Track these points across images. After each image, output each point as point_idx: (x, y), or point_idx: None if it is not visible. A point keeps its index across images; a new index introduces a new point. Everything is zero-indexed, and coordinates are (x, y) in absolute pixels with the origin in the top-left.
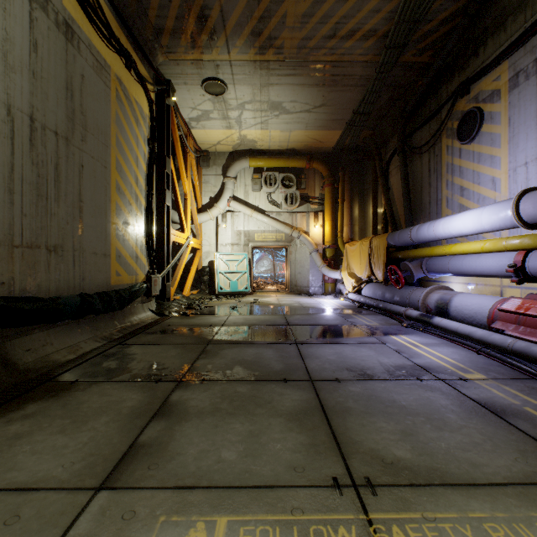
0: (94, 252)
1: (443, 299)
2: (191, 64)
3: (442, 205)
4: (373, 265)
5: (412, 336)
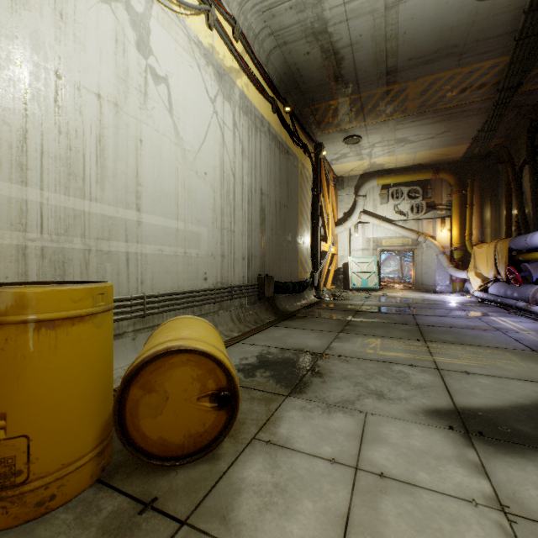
0: (294, 261)
1: None
2: (337, 132)
3: None
4: (498, 266)
5: (509, 318)
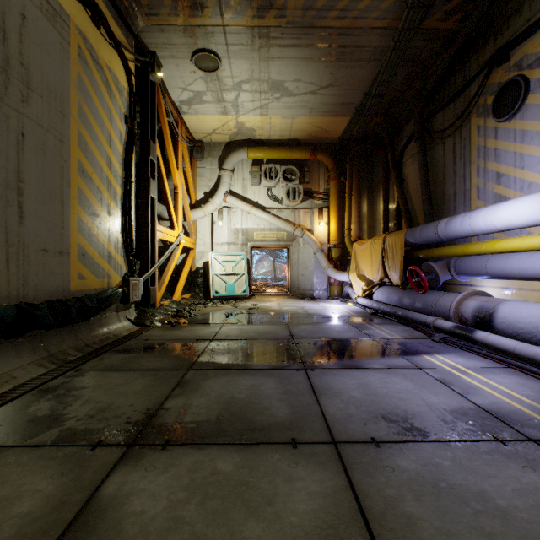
0: (43, 249)
1: (484, 307)
2: (178, 30)
3: (471, 196)
4: (387, 266)
5: (451, 355)
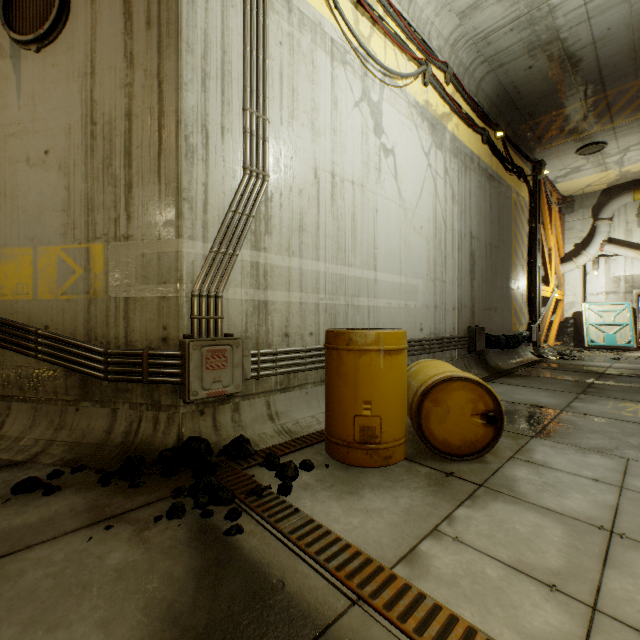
0: (506, 310)
1: None
2: (567, 143)
3: None
4: None
5: None
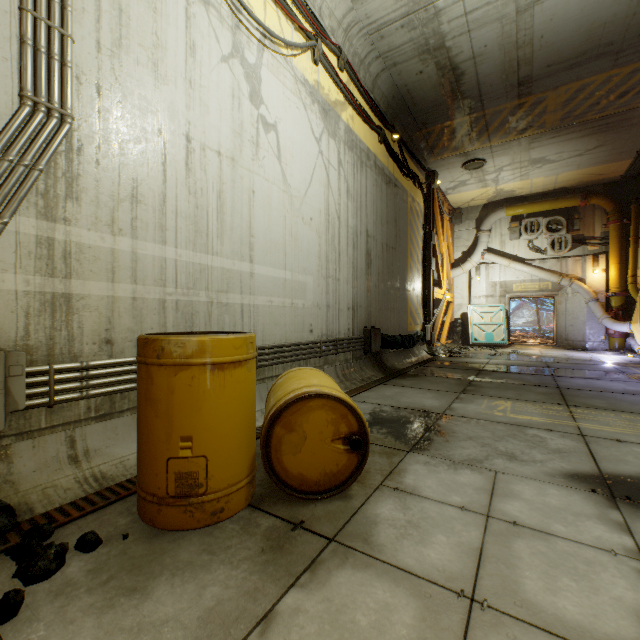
0: (402, 311)
1: None
2: (455, 156)
3: None
4: None
5: None
